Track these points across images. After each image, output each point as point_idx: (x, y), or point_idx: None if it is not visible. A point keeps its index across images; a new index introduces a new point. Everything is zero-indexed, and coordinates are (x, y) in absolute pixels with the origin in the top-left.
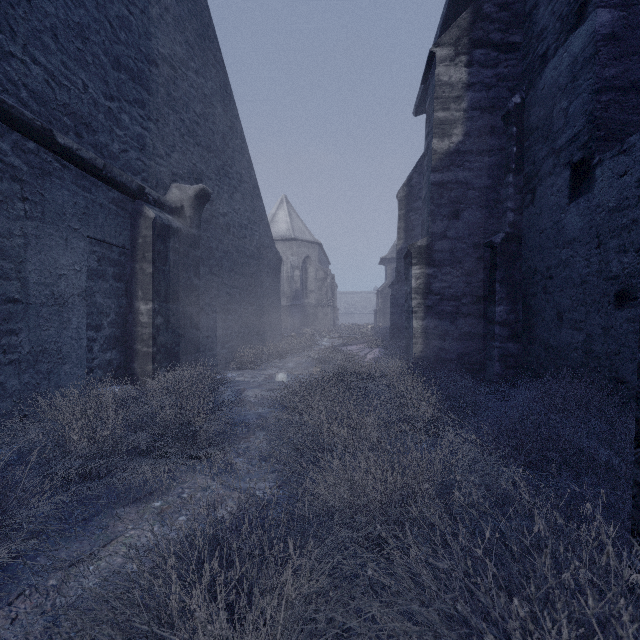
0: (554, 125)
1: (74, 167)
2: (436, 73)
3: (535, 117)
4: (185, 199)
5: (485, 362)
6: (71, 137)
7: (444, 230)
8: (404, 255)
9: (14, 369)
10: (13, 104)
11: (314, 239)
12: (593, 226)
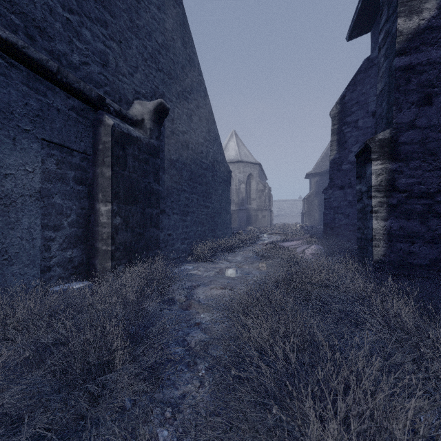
0: None
1: (25, 68)
2: None
3: None
4: (145, 113)
5: None
6: (20, 37)
7: (412, 119)
8: (357, 153)
9: None
10: None
11: (255, 161)
12: None
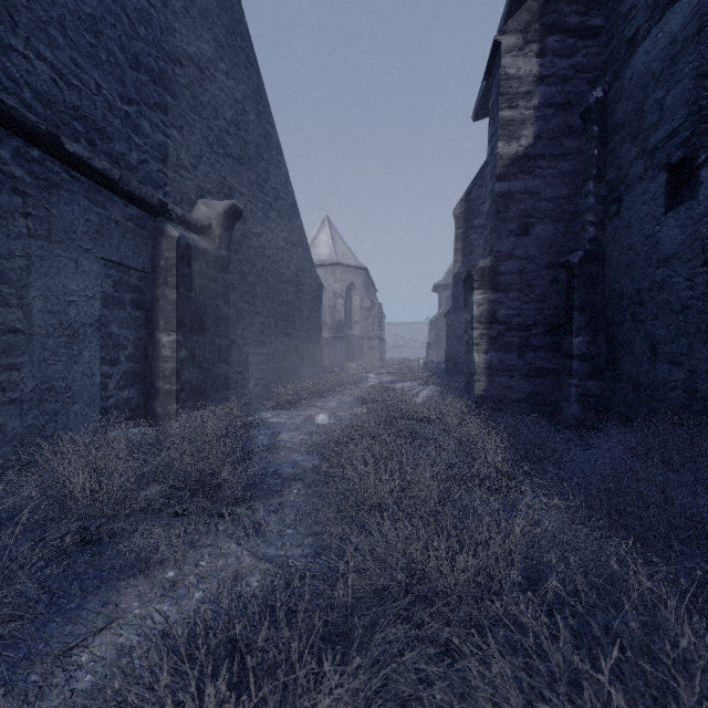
0: (646, 120)
1: (86, 179)
2: (502, 65)
3: (621, 113)
4: (213, 217)
5: (560, 403)
6: (82, 145)
7: (511, 248)
8: (463, 278)
9: (15, 409)
10: (13, 105)
11: (359, 264)
12: (697, 239)
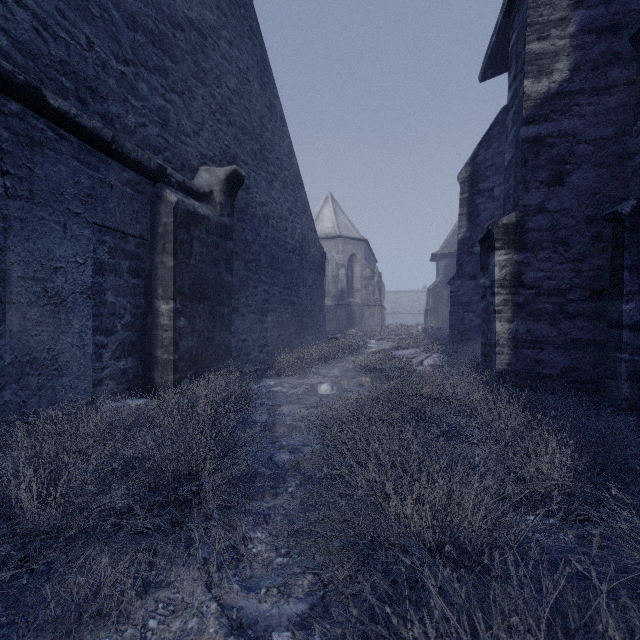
0: None
1: (75, 139)
2: None
3: None
4: (214, 183)
5: (604, 380)
6: (71, 102)
7: (541, 201)
8: (480, 238)
9: None
10: None
11: (360, 236)
12: None
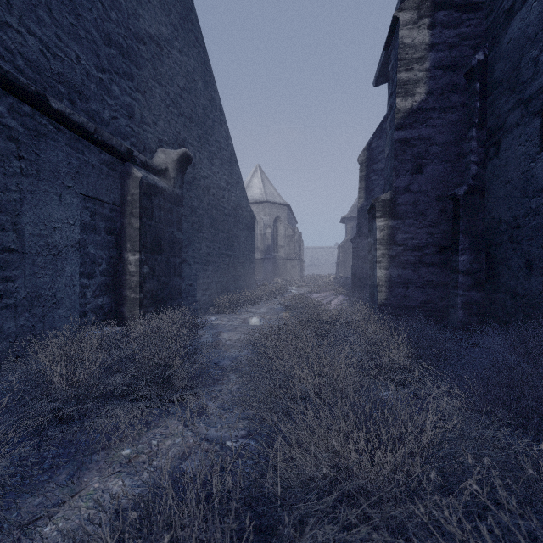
0: (522, 76)
1: (68, 130)
2: (399, 36)
3: (500, 71)
4: (169, 162)
5: (448, 309)
6: (65, 103)
7: (407, 184)
8: (368, 209)
9: (10, 313)
10: (9, 70)
11: (283, 201)
12: None
